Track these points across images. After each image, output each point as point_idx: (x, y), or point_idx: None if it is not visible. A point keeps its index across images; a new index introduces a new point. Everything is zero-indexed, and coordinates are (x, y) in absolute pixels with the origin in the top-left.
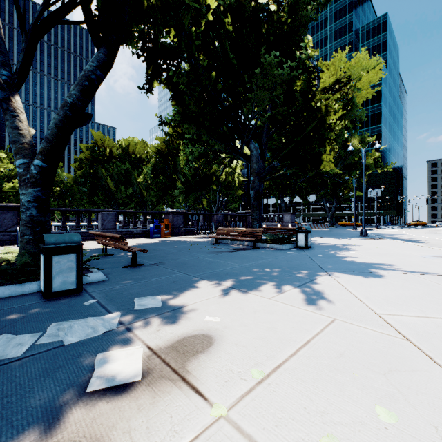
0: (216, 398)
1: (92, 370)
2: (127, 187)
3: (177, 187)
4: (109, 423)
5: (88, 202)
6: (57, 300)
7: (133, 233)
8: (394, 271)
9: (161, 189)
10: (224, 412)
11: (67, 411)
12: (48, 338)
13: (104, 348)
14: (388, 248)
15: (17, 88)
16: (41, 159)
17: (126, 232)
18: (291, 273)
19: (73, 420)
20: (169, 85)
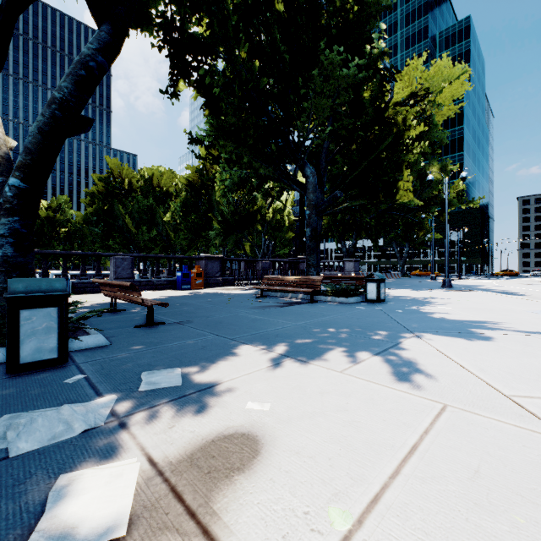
0: None
1: (40, 512)
2: (150, 228)
3: (212, 228)
4: None
5: (102, 246)
6: (26, 376)
7: (155, 283)
8: (504, 331)
9: (193, 230)
10: None
11: None
12: None
13: (75, 463)
14: (483, 302)
15: None
16: (19, 176)
17: (146, 282)
18: (365, 334)
19: None
20: (200, 88)
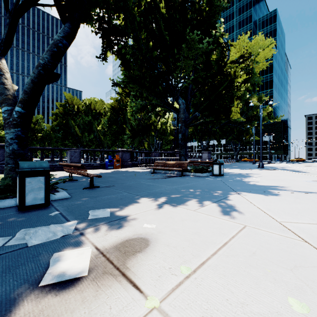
0: (150, 291)
1: (47, 267)
2: (90, 133)
3: (125, 133)
4: (55, 315)
5: (62, 144)
6: (29, 212)
7: (93, 165)
8: (287, 191)
9: (114, 135)
10: (156, 304)
11: (19, 303)
12: (16, 241)
13: (60, 249)
14: (280, 176)
15: (3, 54)
16: (21, 106)
17: (88, 165)
18: (210, 192)
19: (23, 312)
20: (119, 55)
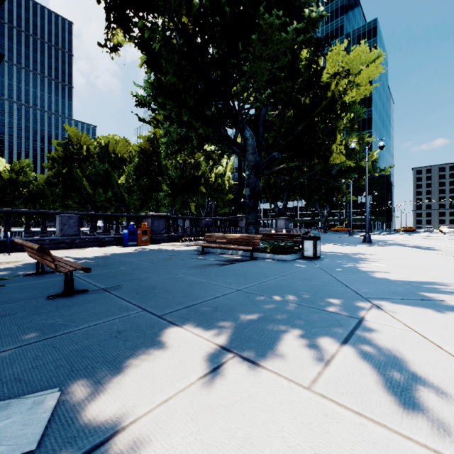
0: None
1: None
2: (106, 189)
3: (162, 190)
4: None
5: (62, 205)
6: None
7: (103, 240)
8: None
9: (144, 192)
10: None
11: None
12: None
13: None
14: (410, 258)
15: None
16: None
17: (93, 239)
18: (318, 304)
19: None
20: (139, 44)
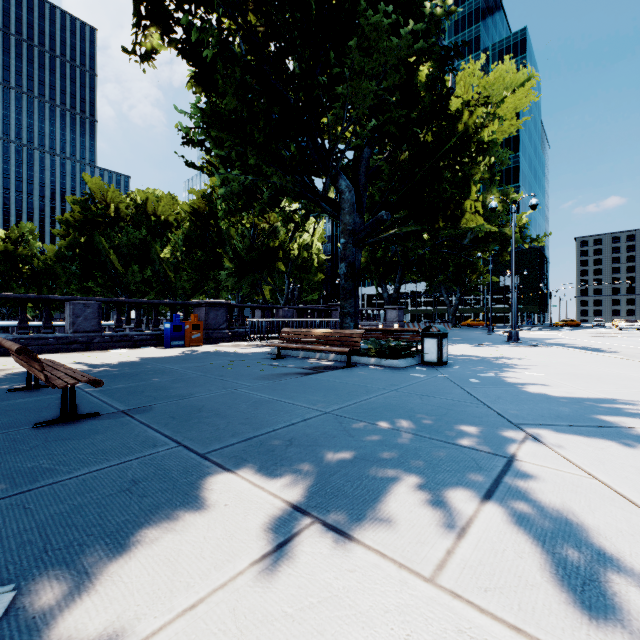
0: None
1: None
2: (144, 266)
3: (223, 267)
4: None
5: (80, 289)
6: None
7: (134, 338)
8: None
9: (198, 270)
10: None
11: None
12: None
13: None
14: (577, 364)
15: None
16: None
17: (120, 337)
18: (445, 433)
19: None
20: (184, 50)
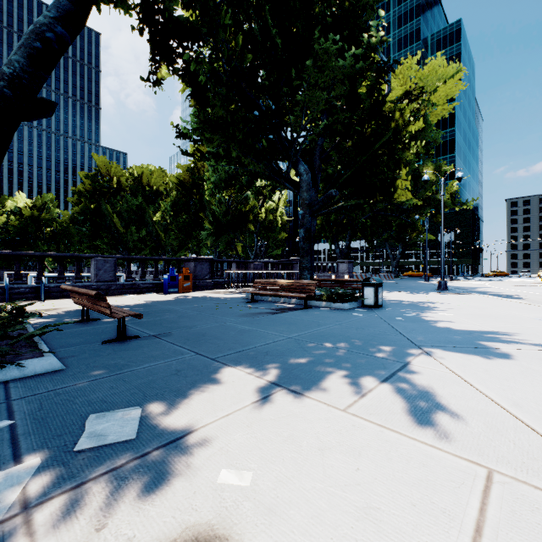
0: None
1: None
2: (140, 228)
3: (204, 228)
4: None
5: (89, 246)
6: None
7: (141, 286)
8: (520, 344)
9: (183, 230)
10: None
11: None
12: None
13: None
14: (485, 307)
15: None
16: None
17: (130, 285)
18: (368, 350)
19: None
20: (185, 76)
